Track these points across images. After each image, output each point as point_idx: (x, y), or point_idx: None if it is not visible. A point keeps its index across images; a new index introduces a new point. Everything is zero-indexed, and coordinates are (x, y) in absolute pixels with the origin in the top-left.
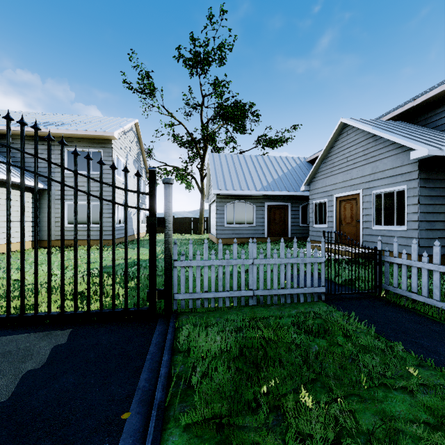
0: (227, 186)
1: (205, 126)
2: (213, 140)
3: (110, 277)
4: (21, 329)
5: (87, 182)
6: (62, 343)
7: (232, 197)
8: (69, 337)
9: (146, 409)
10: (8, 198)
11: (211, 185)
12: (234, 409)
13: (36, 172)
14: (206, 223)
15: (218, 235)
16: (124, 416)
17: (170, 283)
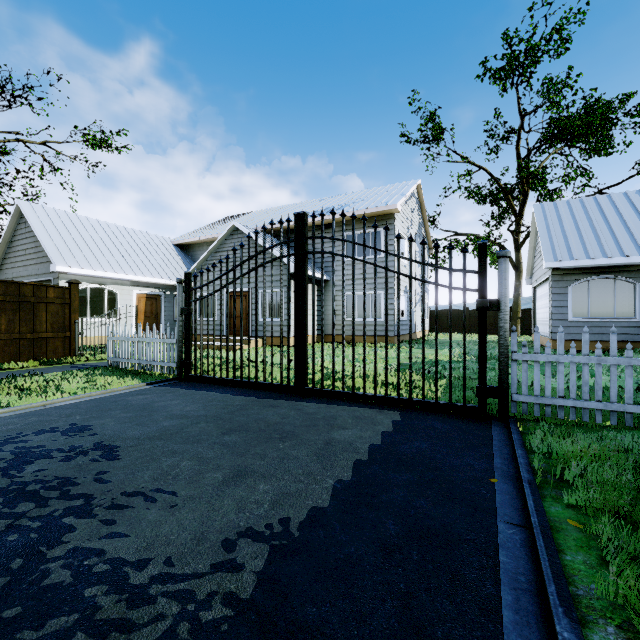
0: (573, 254)
1: (525, 162)
2: (541, 182)
3: (414, 373)
4: (355, 404)
5: (410, 265)
6: (398, 420)
7: (584, 270)
8: (401, 417)
9: (513, 483)
10: (343, 286)
11: (537, 256)
12: (637, 509)
13: (364, 261)
14: (525, 318)
15: (555, 335)
16: (491, 480)
17: (507, 379)
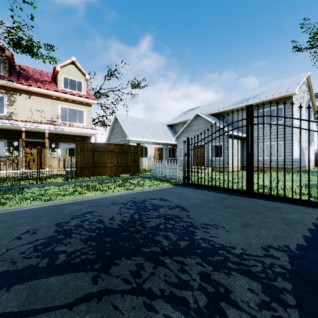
0: None
1: None
2: None
3: None
4: (287, 202)
5: None
6: None
7: None
8: None
9: None
10: (277, 140)
11: None
12: None
13: (292, 126)
14: None
15: None
16: None
17: None
